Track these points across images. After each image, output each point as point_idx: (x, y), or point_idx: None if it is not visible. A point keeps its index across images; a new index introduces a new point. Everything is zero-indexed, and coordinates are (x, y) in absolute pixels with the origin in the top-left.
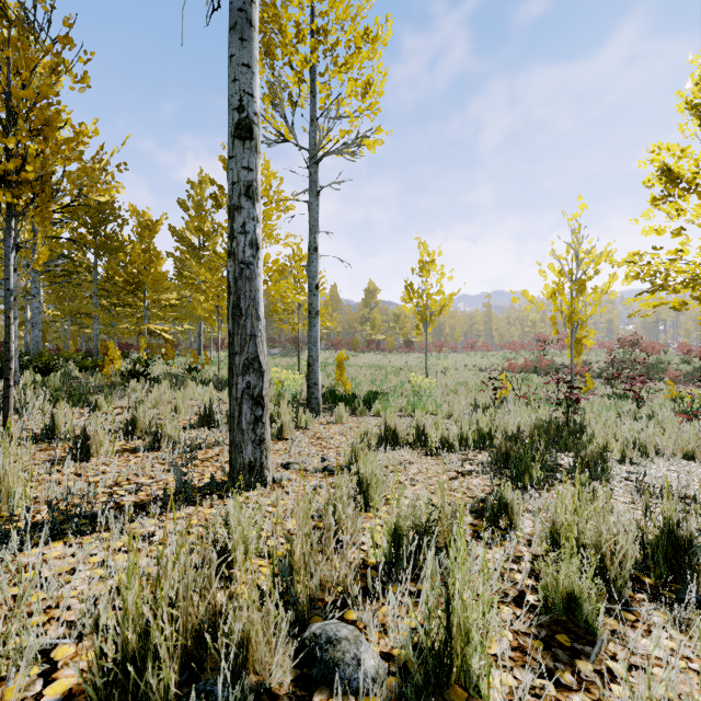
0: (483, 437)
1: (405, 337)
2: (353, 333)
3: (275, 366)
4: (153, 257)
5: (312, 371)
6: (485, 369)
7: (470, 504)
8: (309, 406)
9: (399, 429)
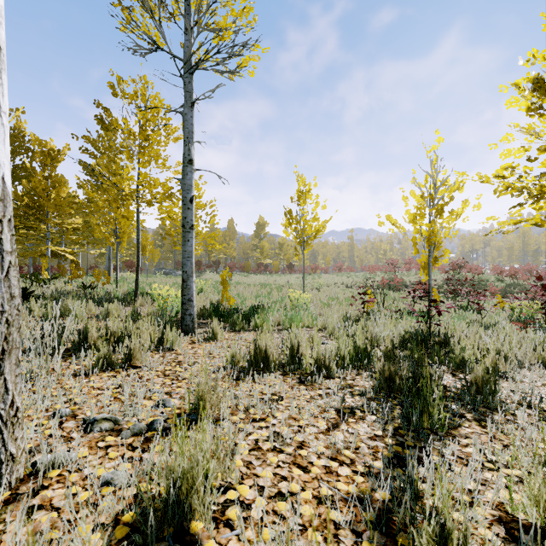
0: (360, 354)
1: (288, 261)
2: (246, 258)
3: (173, 284)
4: (55, 184)
5: (186, 287)
6: (351, 286)
7: (369, 513)
8: (183, 323)
9: (270, 351)
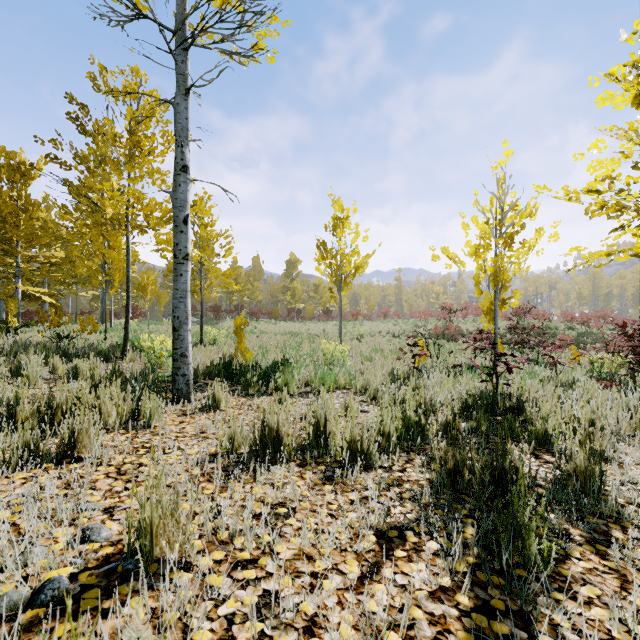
0: (410, 429)
1: (324, 306)
2: (275, 302)
3: None
4: (26, 206)
5: (178, 338)
6: (398, 336)
7: None
8: (174, 387)
9: (284, 430)
